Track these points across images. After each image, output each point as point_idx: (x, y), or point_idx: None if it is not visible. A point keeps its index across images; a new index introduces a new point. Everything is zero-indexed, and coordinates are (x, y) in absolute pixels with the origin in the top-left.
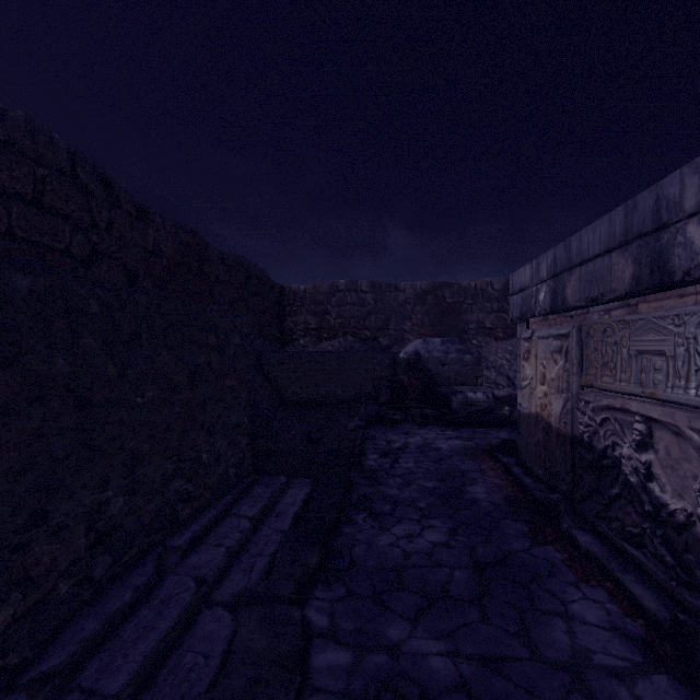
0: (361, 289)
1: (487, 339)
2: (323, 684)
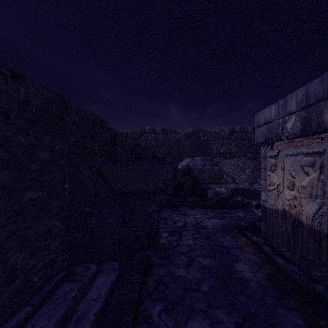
0: (157, 132)
1: (221, 158)
2: None
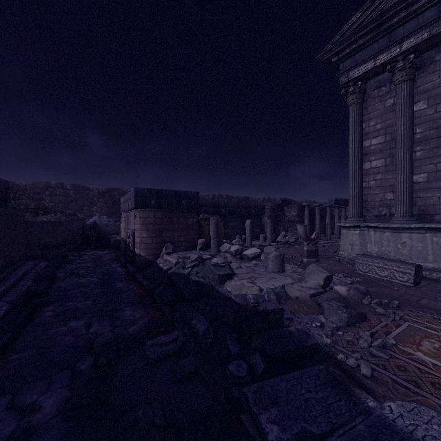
0: (66, 187)
1: None
2: (60, 275)
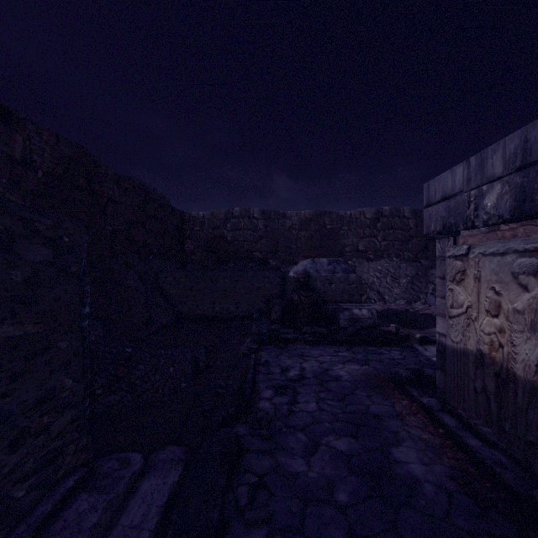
0: (253, 216)
1: (360, 260)
2: None
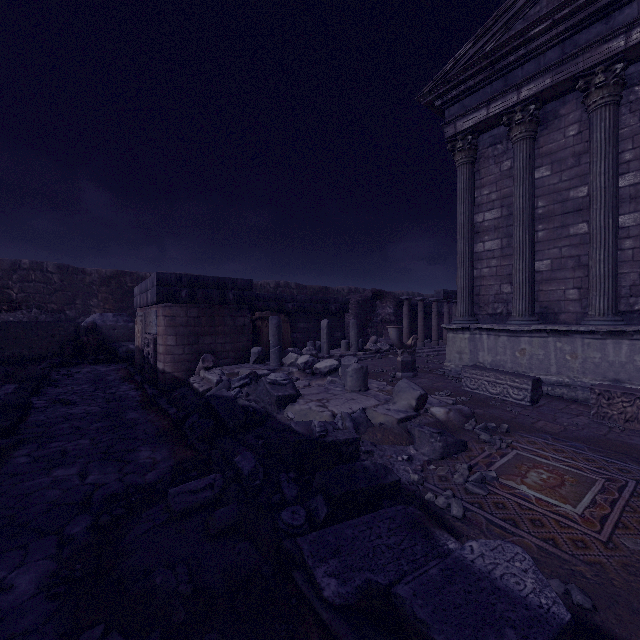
0: (47, 269)
1: None
2: (38, 403)
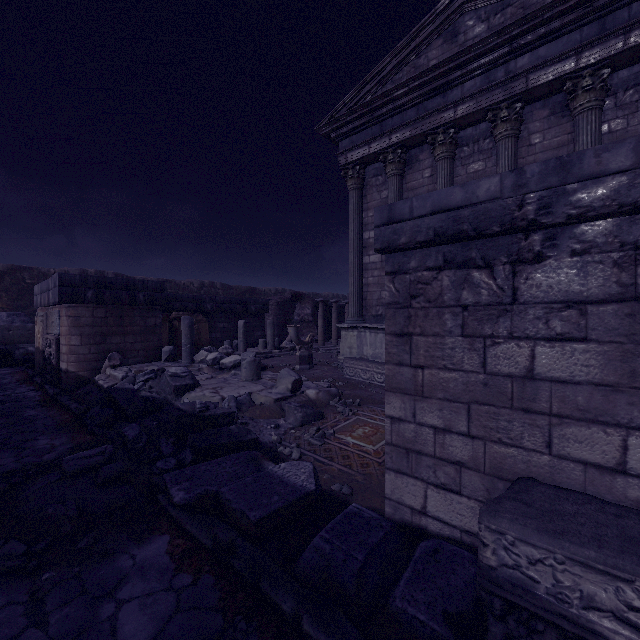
0: None
1: None
2: None
